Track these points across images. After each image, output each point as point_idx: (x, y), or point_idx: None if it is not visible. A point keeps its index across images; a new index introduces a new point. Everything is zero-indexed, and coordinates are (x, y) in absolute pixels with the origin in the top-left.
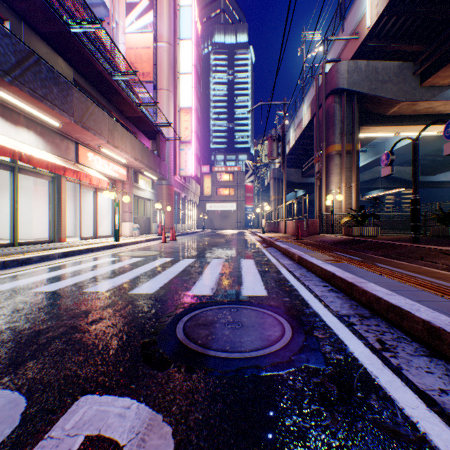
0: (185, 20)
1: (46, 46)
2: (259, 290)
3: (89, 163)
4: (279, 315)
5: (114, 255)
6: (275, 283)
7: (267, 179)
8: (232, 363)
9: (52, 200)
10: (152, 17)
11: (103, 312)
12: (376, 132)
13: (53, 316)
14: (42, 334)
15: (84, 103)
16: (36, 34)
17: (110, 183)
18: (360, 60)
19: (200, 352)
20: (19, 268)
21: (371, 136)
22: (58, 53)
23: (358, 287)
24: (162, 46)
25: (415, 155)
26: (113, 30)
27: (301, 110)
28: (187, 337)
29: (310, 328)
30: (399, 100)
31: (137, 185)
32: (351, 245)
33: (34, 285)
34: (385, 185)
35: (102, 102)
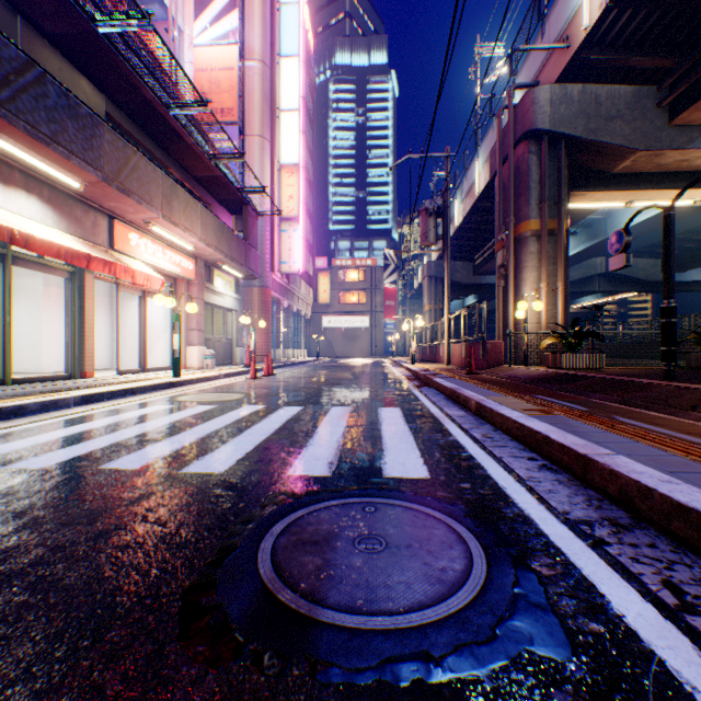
0: (288, 26)
1: (60, 57)
2: (413, 467)
3: (132, 250)
4: (456, 520)
5: (168, 400)
6: (442, 451)
7: (418, 279)
8: (370, 647)
9: (70, 310)
10: (237, 21)
11: (123, 513)
12: (595, 201)
13: (27, 523)
14: None
15: (121, 150)
16: (43, 37)
17: (167, 283)
18: (571, 84)
19: (302, 614)
20: (1, 424)
21: (587, 207)
22: (79, 70)
23: (599, 464)
24: (251, 66)
25: (669, 234)
26: (174, 41)
27: (473, 168)
28: (278, 575)
29: (521, 552)
30: (634, 147)
31: (211, 286)
32: (561, 384)
33: (17, 455)
34: (605, 288)
35: (153, 152)
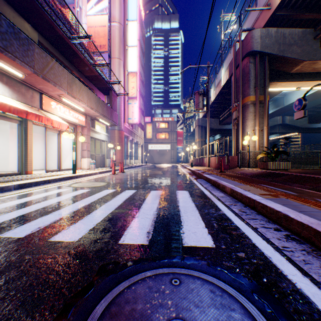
0: (132, 6)
1: (13, 10)
2: (202, 236)
3: (52, 110)
4: (247, 298)
5: (66, 186)
6: (218, 223)
7: (193, 127)
8: None
9: (20, 140)
10: (107, 3)
11: None
12: (281, 87)
13: None
14: None
15: (44, 58)
16: None
17: (72, 127)
18: (271, 28)
19: None
20: None
21: (277, 90)
22: (24, 18)
23: None
24: (114, 25)
25: None
26: (77, 13)
27: (220, 73)
28: None
29: None
30: (302, 59)
31: (94, 129)
32: (272, 178)
33: None
34: (282, 131)
35: (64, 62)
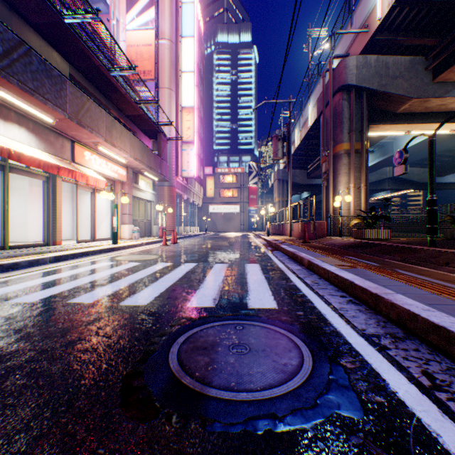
0: (187, 17)
1: (40, 38)
2: (267, 301)
3: (86, 162)
4: (294, 334)
5: (110, 259)
6: (286, 292)
7: (271, 181)
8: (239, 410)
9: (46, 201)
10: (154, 14)
11: (83, 330)
12: (386, 131)
13: (23, 336)
14: (2, 362)
15: (79, 98)
16: (29, 25)
17: (109, 183)
18: (369, 55)
19: (196, 391)
20: (3, 275)
21: (380, 134)
22: (52, 46)
23: (385, 299)
24: (163, 43)
25: (432, 153)
26: (113, 27)
27: (306, 109)
28: (181, 368)
29: (334, 354)
30: (410, 96)
31: (137, 186)
32: (363, 249)
33: (14, 294)
34: (392, 187)
35: (100, 99)
